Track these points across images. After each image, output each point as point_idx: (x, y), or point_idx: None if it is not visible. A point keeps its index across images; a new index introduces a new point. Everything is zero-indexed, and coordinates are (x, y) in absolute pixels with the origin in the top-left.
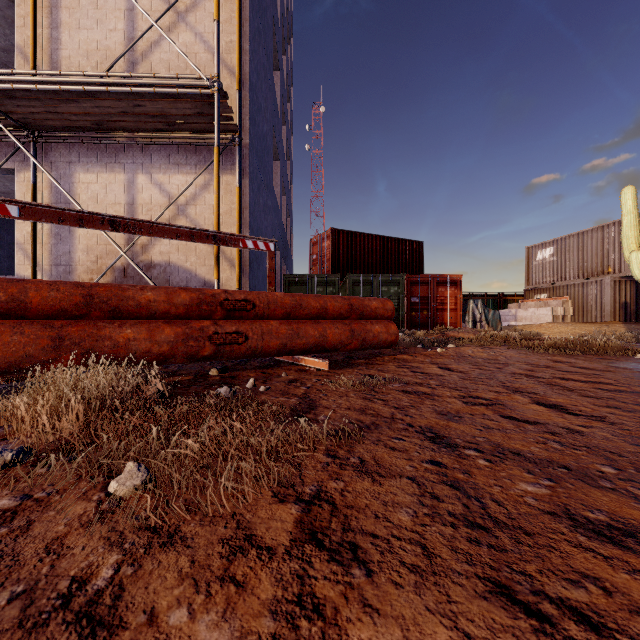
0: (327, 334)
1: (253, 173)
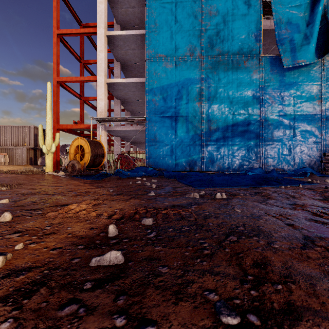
0: None
1: None
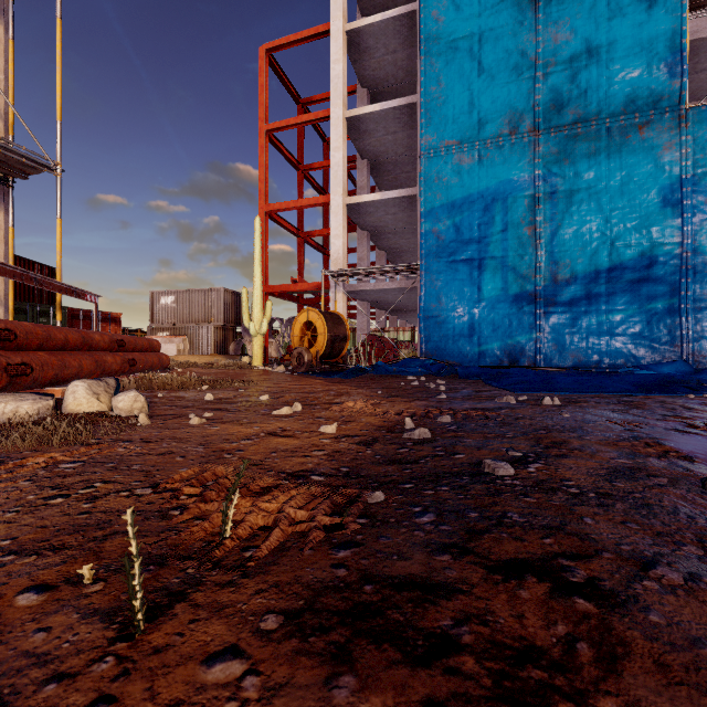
0: (154, 360)
1: None
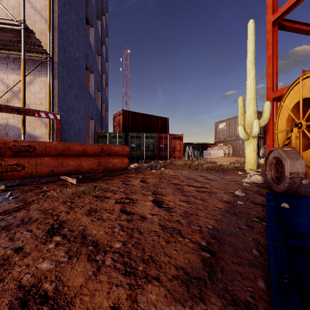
0: (82, 164)
1: (63, 77)
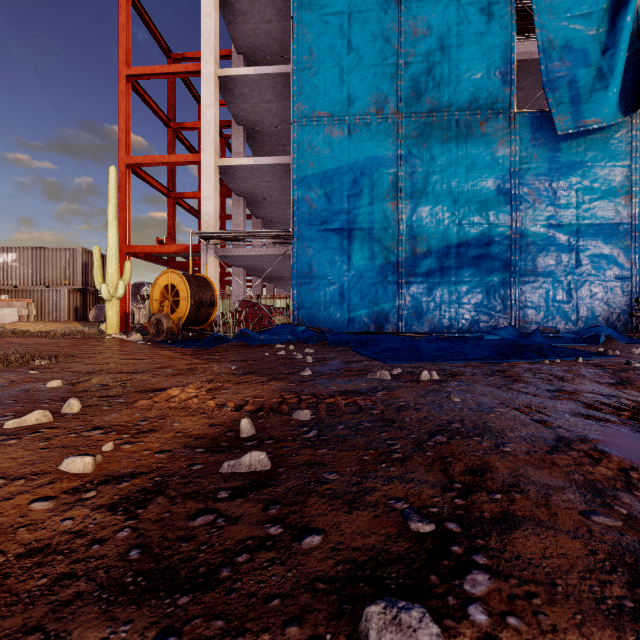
0: None
1: None
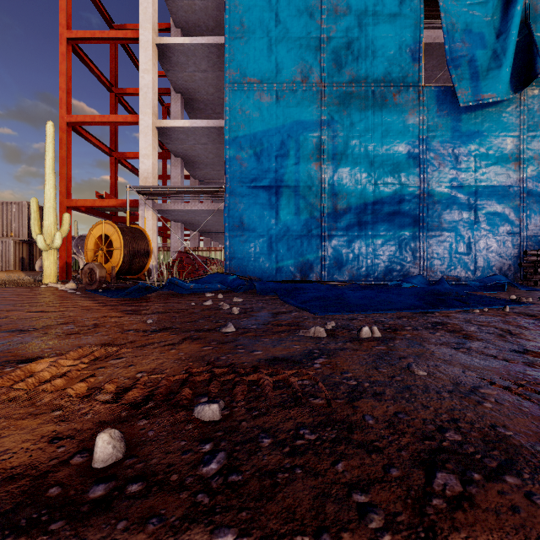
0: None
1: None
